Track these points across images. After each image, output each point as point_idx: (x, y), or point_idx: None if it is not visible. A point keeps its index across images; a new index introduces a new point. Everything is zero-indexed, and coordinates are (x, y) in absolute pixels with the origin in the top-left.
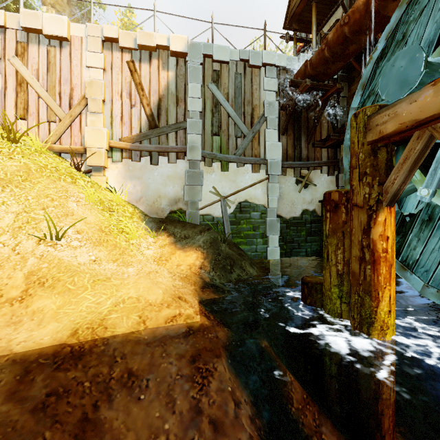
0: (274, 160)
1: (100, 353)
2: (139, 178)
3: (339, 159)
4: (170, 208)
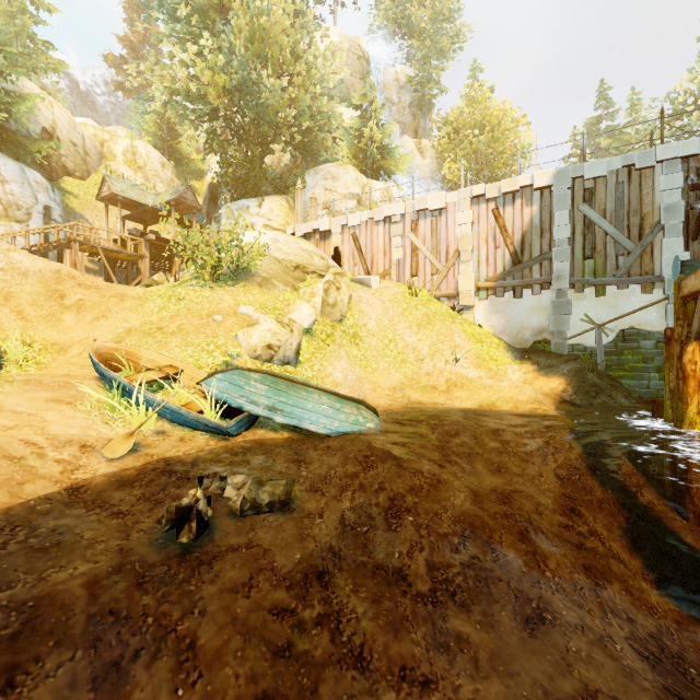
0: None
1: (495, 415)
2: (503, 312)
3: None
4: (533, 339)
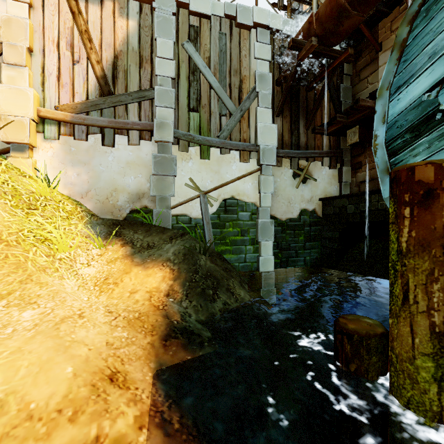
0: (268, 146)
1: None
2: (86, 163)
3: (342, 149)
4: (130, 206)
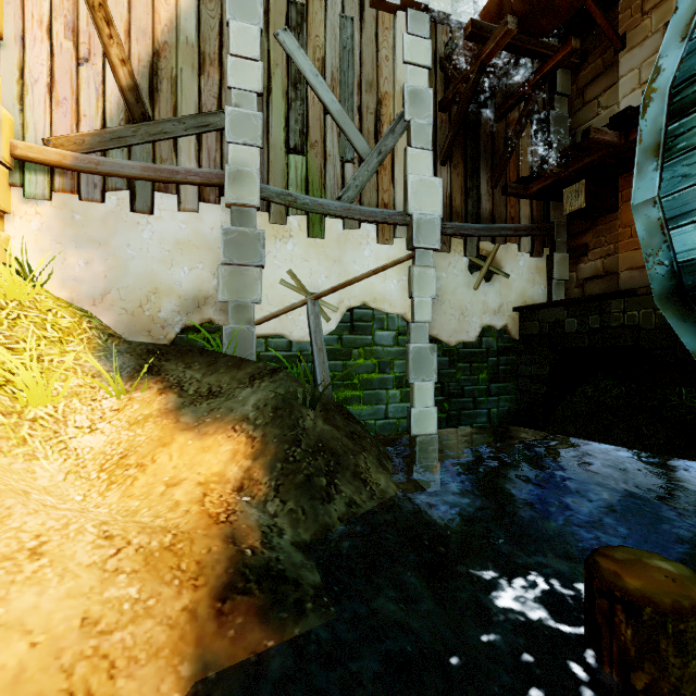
0: (426, 216)
1: None
2: (102, 243)
3: (553, 222)
4: (182, 320)
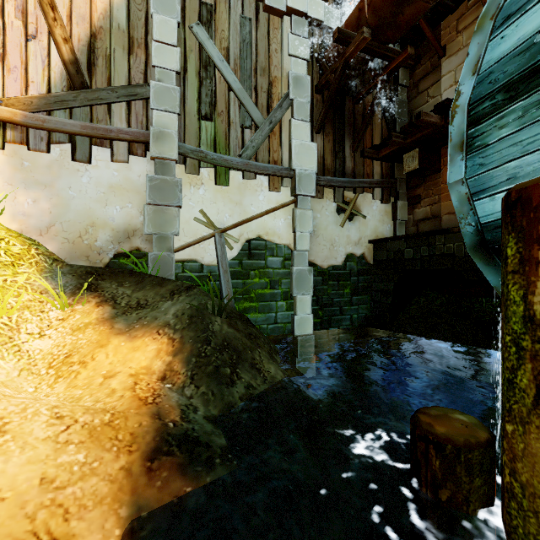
0: (305, 171)
1: None
2: (47, 185)
3: (397, 178)
4: (115, 248)
